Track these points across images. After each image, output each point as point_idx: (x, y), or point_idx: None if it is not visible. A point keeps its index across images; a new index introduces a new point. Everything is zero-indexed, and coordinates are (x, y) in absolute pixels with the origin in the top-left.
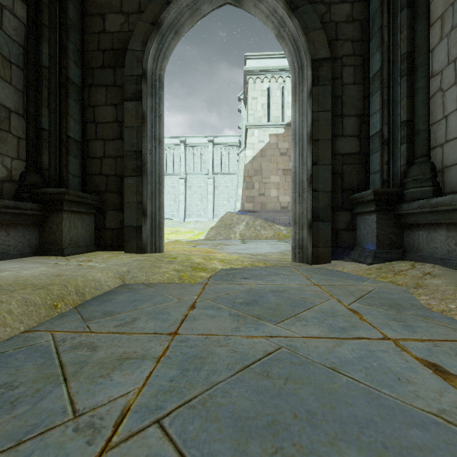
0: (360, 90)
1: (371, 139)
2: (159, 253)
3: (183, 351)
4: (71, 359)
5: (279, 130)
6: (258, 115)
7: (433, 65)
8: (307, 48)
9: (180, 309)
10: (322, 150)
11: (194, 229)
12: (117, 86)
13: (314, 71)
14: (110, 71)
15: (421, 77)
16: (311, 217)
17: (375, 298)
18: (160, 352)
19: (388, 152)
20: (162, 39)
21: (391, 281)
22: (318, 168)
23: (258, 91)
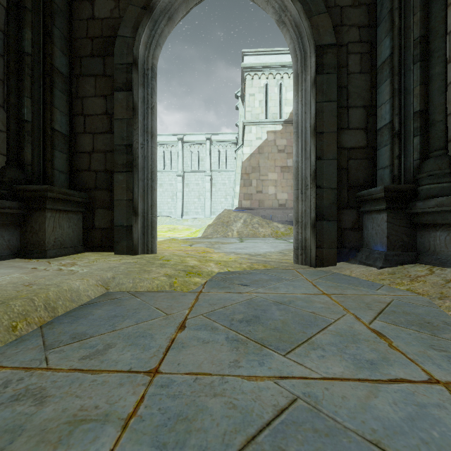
0: (367, 79)
1: (379, 132)
2: (152, 254)
3: (162, 406)
4: (3, 422)
5: (277, 127)
6: (256, 112)
7: (450, 48)
8: (310, 34)
9: (166, 330)
10: (327, 143)
11: (191, 226)
12: (107, 75)
13: (318, 58)
14: (99, 60)
15: (437, 62)
16: (315, 216)
17: (398, 313)
18: (130, 407)
19: (399, 145)
20: (154, 25)
21: (409, 289)
22: (323, 163)
23: (255, 88)
